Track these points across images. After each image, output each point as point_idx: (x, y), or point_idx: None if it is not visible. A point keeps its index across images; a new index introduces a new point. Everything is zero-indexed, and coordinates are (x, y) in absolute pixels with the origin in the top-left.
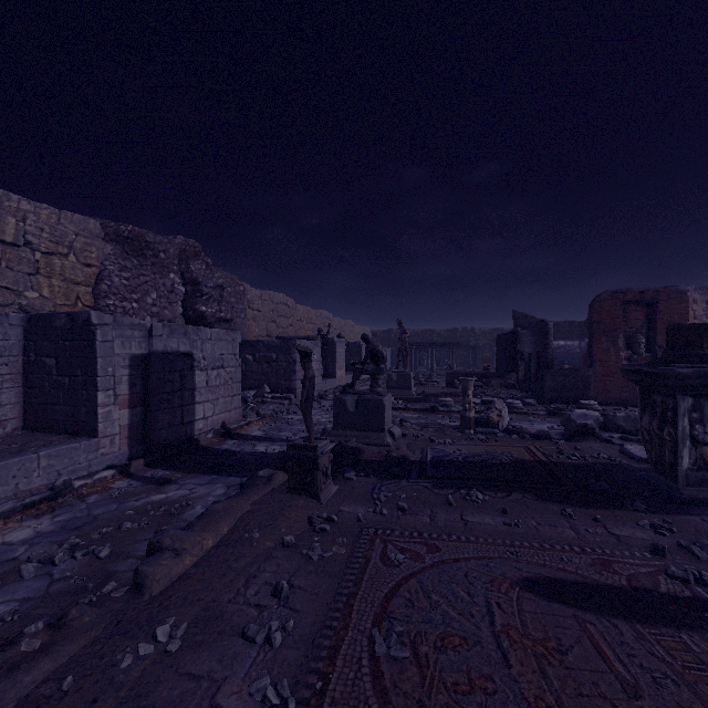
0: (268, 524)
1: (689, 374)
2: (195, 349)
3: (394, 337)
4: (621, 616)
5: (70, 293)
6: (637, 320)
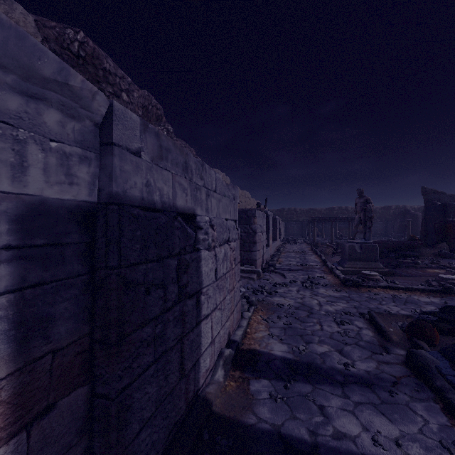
0: None
1: None
2: (198, 204)
3: (285, 214)
4: None
5: None
6: None
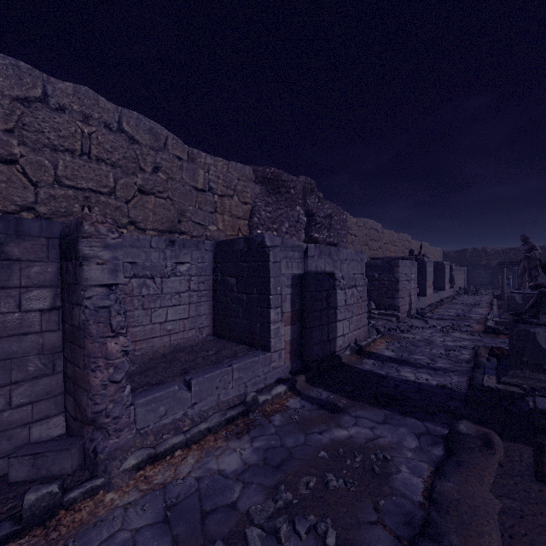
0: None
1: None
2: (335, 268)
3: (468, 257)
4: None
5: (234, 226)
6: None
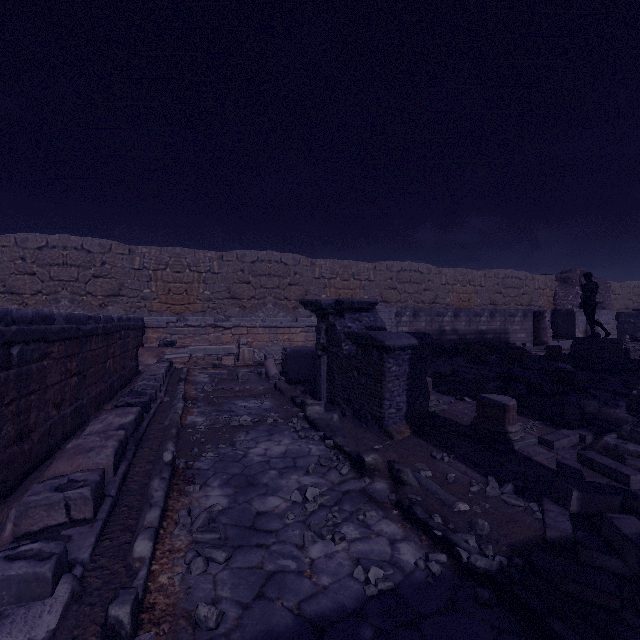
0: (635, 355)
1: None
2: (599, 317)
3: None
4: None
5: (547, 300)
6: None
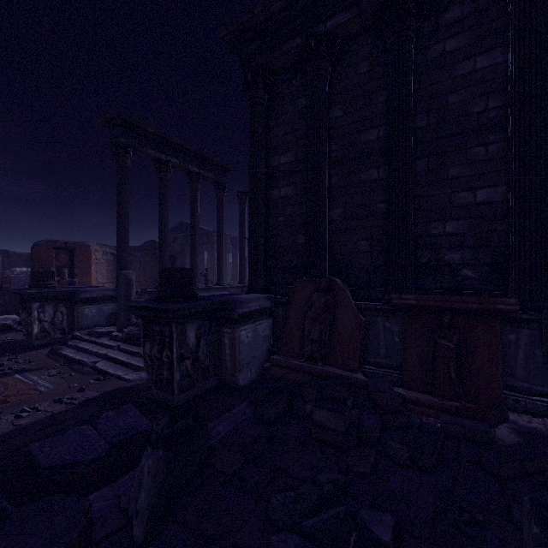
0: None
1: (35, 293)
2: None
3: None
4: None
5: None
6: (65, 259)
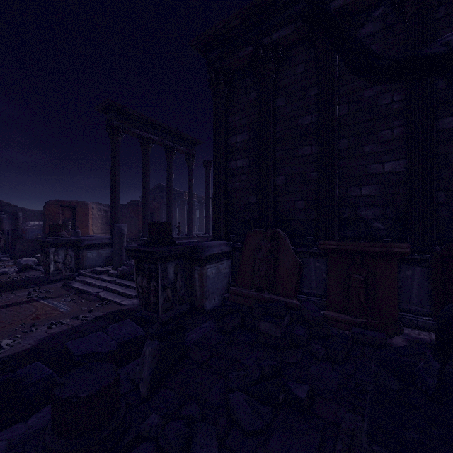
0: None
1: (52, 240)
2: None
3: None
4: (4, 308)
5: None
6: (69, 214)
